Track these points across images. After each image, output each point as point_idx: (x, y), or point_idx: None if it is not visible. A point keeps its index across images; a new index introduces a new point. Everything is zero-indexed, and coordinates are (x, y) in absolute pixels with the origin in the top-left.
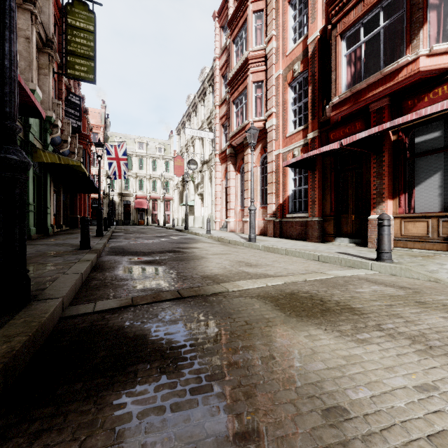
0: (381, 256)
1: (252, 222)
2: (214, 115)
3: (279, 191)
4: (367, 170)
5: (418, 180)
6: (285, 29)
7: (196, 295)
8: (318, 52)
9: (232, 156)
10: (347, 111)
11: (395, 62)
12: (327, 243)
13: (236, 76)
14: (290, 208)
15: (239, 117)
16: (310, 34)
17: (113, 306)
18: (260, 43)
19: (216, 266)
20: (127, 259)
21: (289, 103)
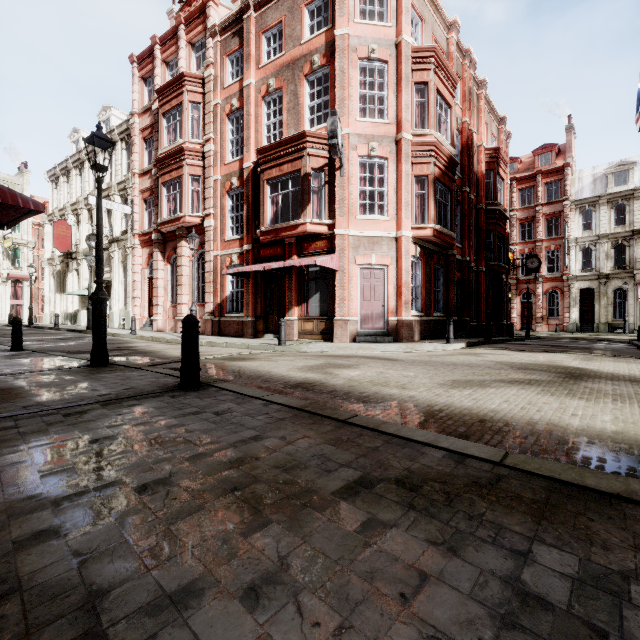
0: (281, 342)
1: None
2: (132, 184)
3: (218, 291)
4: (284, 284)
5: (311, 295)
6: (223, 138)
7: None
8: (252, 179)
9: (160, 243)
10: (271, 239)
11: (295, 221)
12: (258, 338)
13: (169, 158)
14: (229, 308)
15: (170, 202)
16: (246, 160)
17: (147, 365)
18: (197, 134)
19: (179, 353)
20: (88, 355)
21: (227, 210)
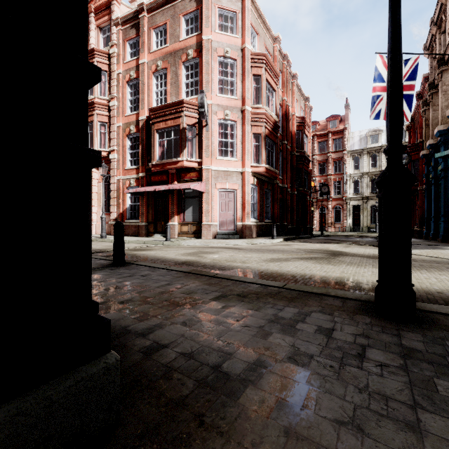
0: (167, 239)
1: (104, 226)
2: None
3: (120, 204)
4: (168, 200)
5: (186, 208)
6: (124, 97)
7: (103, 251)
8: (145, 128)
9: None
10: (159, 170)
11: (176, 158)
12: (150, 237)
13: None
14: (128, 216)
15: None
16: (141, 115)
17: None
18: (104, 93)
19: (97, 247)
20: None
21: (127, 148)
